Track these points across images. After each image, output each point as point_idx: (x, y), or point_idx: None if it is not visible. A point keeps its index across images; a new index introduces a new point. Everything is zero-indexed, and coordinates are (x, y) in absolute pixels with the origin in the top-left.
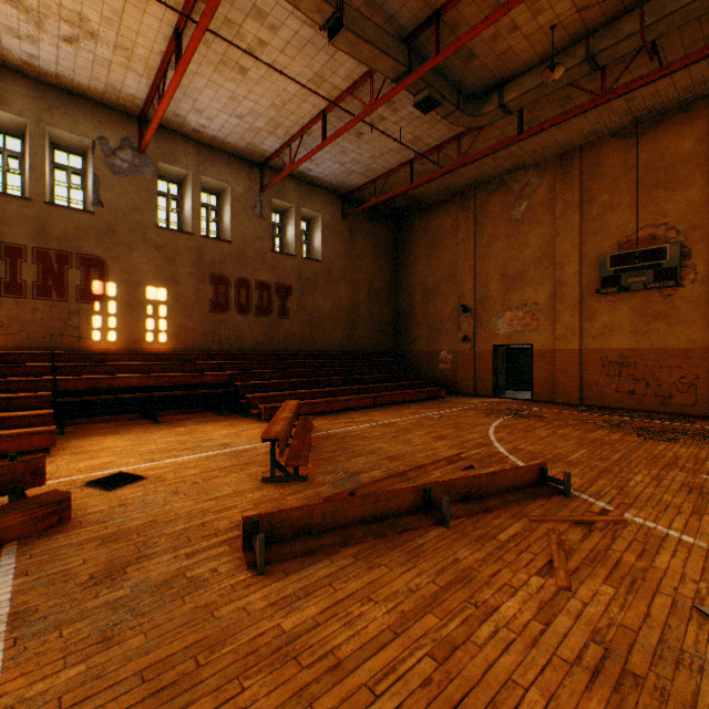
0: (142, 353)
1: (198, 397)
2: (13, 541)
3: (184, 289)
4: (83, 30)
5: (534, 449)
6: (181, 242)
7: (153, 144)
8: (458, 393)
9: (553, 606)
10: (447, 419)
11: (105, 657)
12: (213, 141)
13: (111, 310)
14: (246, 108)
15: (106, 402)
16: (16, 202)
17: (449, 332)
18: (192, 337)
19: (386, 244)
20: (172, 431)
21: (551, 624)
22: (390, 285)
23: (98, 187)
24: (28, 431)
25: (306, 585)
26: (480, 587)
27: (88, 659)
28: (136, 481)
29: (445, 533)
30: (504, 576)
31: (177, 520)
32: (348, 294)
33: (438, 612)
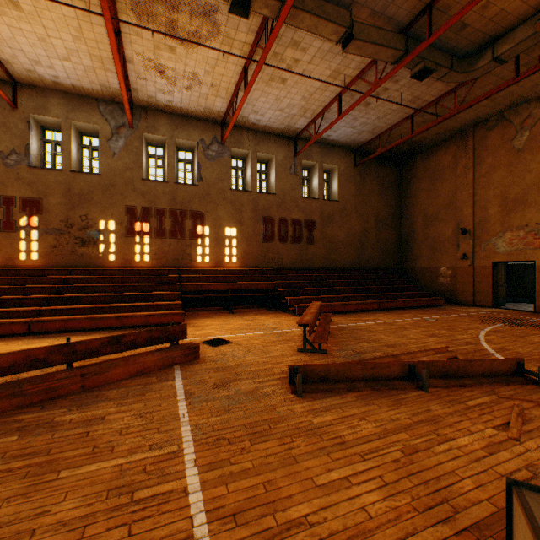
0: (223, 269)
1: (255, 298)
2: (177, 364)
3: (246, 228)
4: (195, 81)
5: (521, 350)
6: (244, 197)
7: (229, 138)
8: (456, 303)
9: (499, 446)
10: (441, 322)
11: (228, 416)
12: (263, 128)
13: (206, 243)
14: (285, 103)
15: (204, 299)
16: (161, 184)
17: (448, 251)
18: (251, 259)
19: (390, 182)
20: (241, 318)
21: (493, 454)
22: (394, 214)
23: (199, 170)
24: (171, 312)
25: (325, 406)
26: (443, 426)
27: (220, 415)
28: (227, 343)
29: (423, 394)
30: (464, 424)
31: (251, 365)
32: (358, 224)
33: (409, 432)
